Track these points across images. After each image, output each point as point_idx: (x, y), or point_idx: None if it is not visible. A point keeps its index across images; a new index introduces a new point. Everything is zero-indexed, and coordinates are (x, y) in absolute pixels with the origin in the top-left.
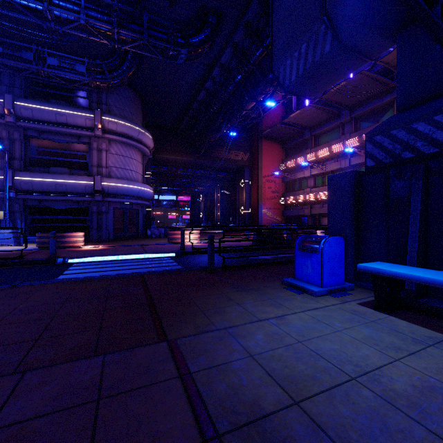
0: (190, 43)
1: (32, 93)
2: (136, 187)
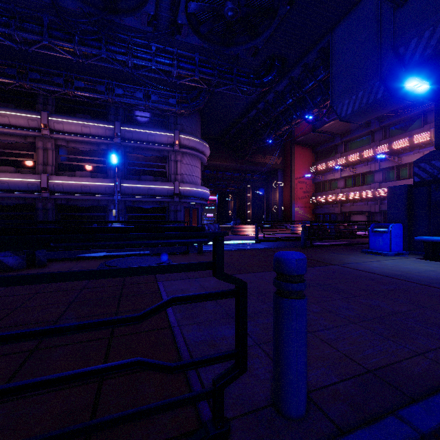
0: (263, 83)
1: (128, 119)
2: (201, 190)
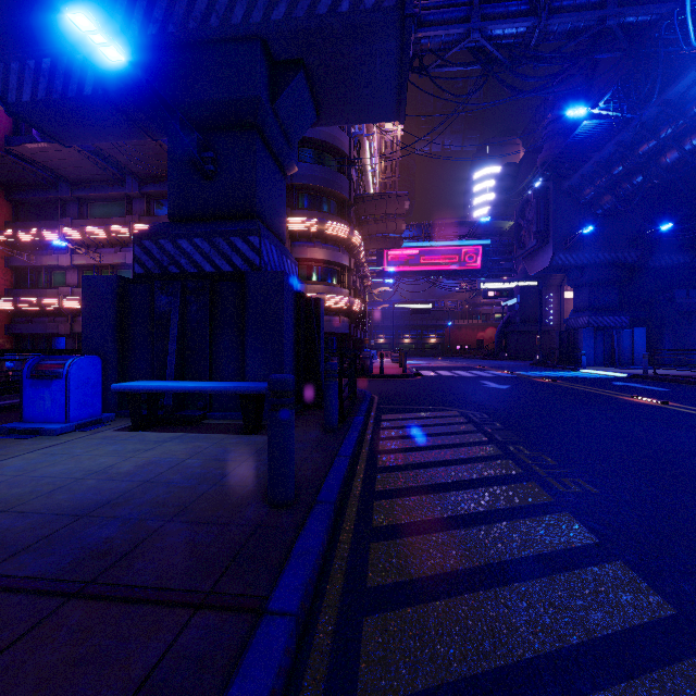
0: None
1: None
2: None
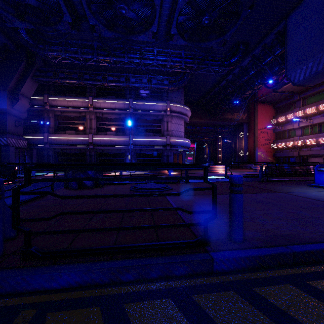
0: (231, 63)
1: (137, 96)
2: (185, 141)
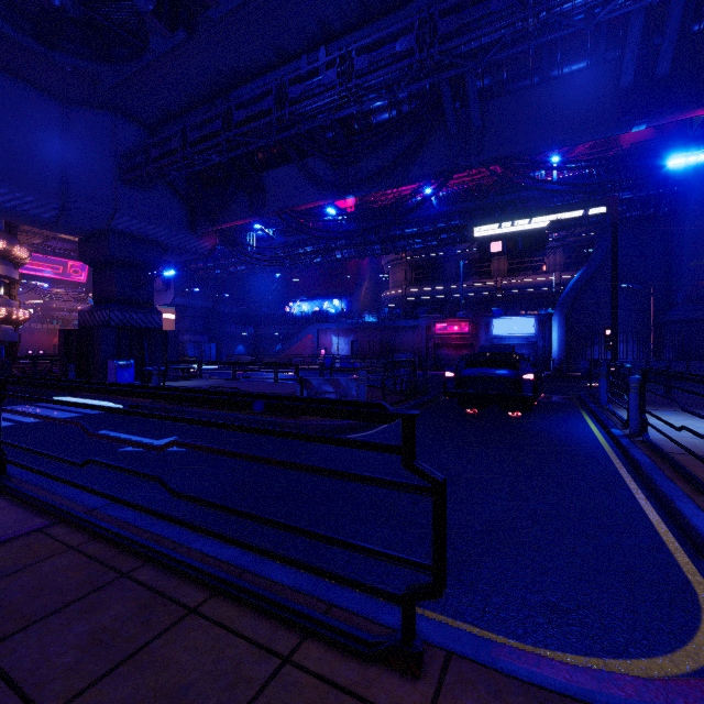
0: None
1: None
2: None
